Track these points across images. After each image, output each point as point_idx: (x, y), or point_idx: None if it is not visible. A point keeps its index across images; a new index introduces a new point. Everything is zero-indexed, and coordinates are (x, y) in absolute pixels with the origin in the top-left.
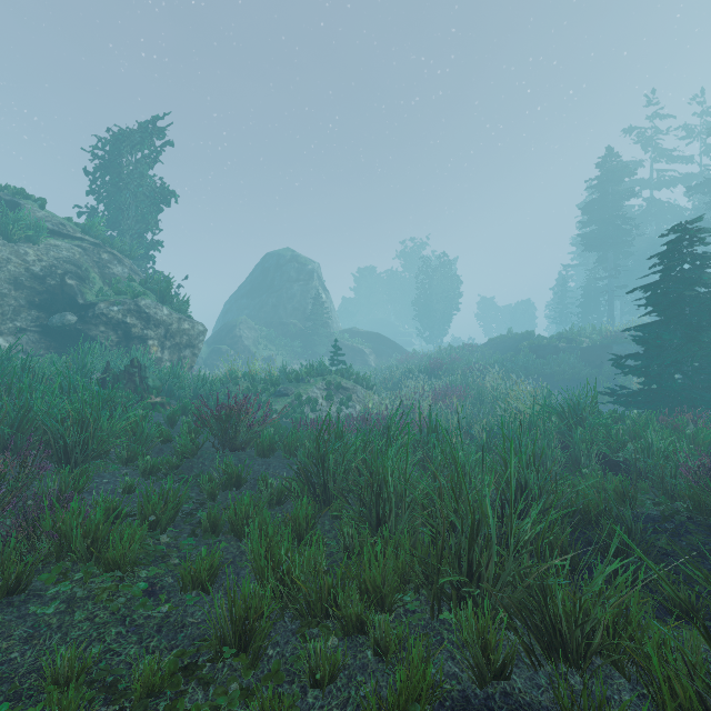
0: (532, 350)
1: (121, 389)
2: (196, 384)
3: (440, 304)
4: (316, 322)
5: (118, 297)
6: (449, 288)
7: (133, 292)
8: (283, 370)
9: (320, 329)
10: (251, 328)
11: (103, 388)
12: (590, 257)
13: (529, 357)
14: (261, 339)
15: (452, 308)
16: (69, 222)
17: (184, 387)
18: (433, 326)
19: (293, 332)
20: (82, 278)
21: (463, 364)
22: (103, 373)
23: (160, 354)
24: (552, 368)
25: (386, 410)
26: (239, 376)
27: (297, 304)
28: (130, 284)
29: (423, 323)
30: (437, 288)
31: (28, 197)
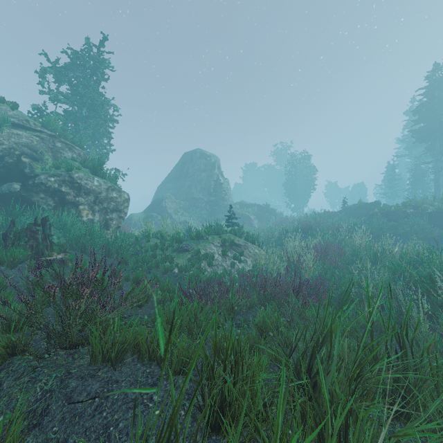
0: (384, 215)
1: (22, 246)
2: (107, 241)
3: (302, 185)
4: (216, 197)
5: (57, 171)
6: (308, 174)
7: (67, 166)
8: (188, 229)
9: (219, 202)
10: (173, 201)
11: (4, 245)
12: (413, 149)
13: (384, 220)
14: (180, 209)
15: (310, 188)
16: (35, 121)
17: (97, 243)
18: (297, 200)
19: (201, 204)
20: (36, 158)
21: (327, 226)
22: (7, 231)
23: (90, 216)
24: (404, 229)
25: (285, 274)
26: (152, 234)
27: (204, 186)
28: (69, 162)
29: (290, 198)
30: (300, 174)
31: (4, 101)
